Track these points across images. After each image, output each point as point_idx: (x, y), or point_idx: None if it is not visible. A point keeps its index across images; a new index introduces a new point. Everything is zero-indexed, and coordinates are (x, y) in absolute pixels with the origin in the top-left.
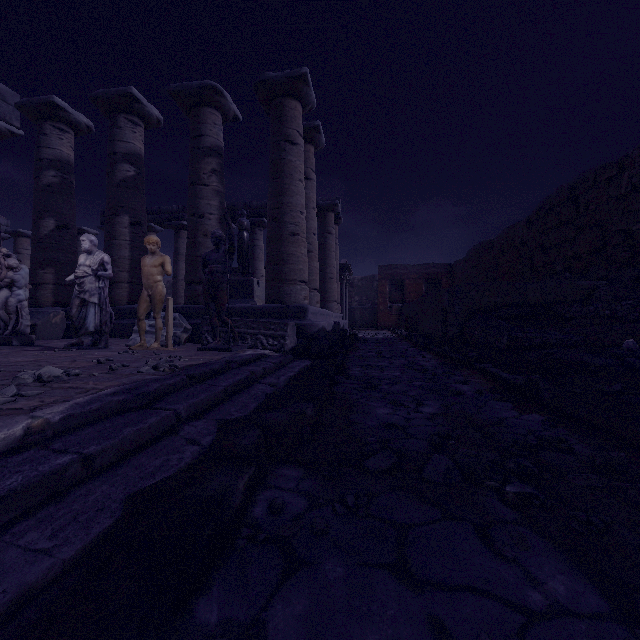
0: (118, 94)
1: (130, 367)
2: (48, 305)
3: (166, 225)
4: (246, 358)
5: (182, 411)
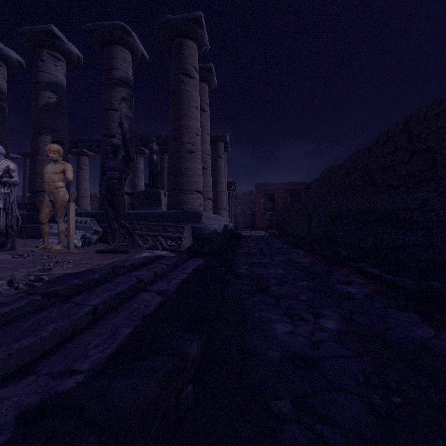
0: (40, 31)
1: None
2: None
3: (95, 151)
4: (138, 261)
5: None
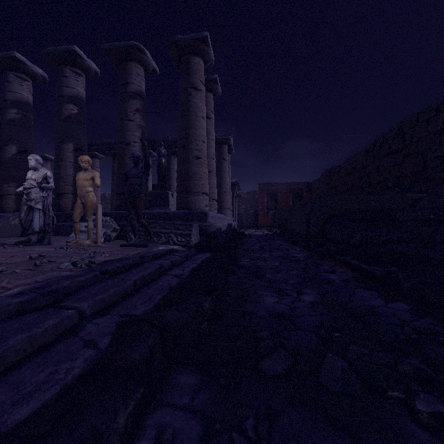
0: (64, 51)
1: (55, 263)
2: (11, 211)
3: (106, 153)
4: (158, 253)
5: (86, 309)
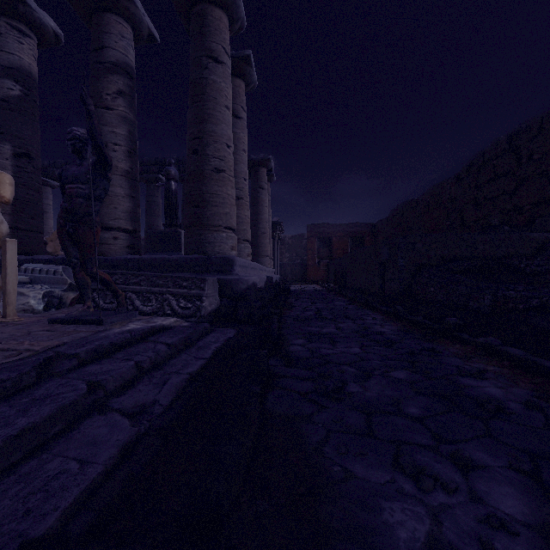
0: None
1: None
2: None
3: None
4: (111, 342)
5: None
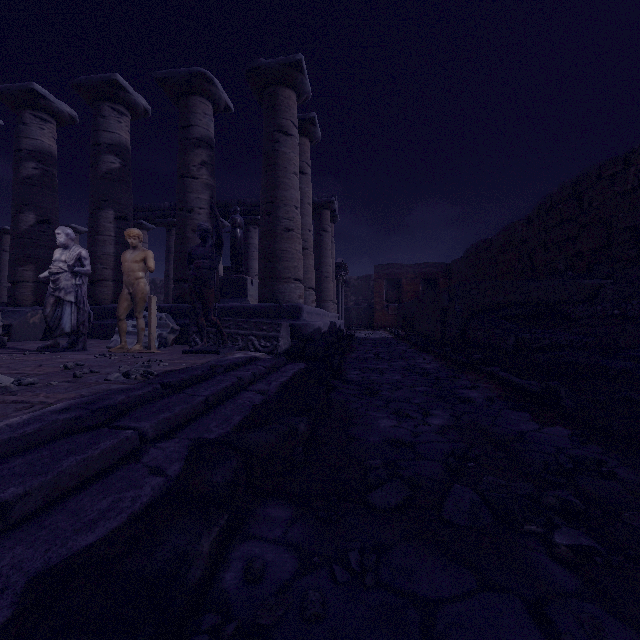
0: (102, 81)
1: (99, 374)
2: (28, 304)
3: (158, 222)
4: (234, 362)
5: (148, 430)
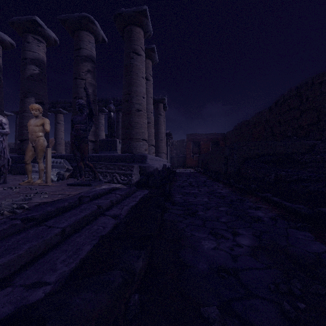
0: (27, 20)
1: None
2: None
3: (69, 110)
4: (99, 192)
5: None
